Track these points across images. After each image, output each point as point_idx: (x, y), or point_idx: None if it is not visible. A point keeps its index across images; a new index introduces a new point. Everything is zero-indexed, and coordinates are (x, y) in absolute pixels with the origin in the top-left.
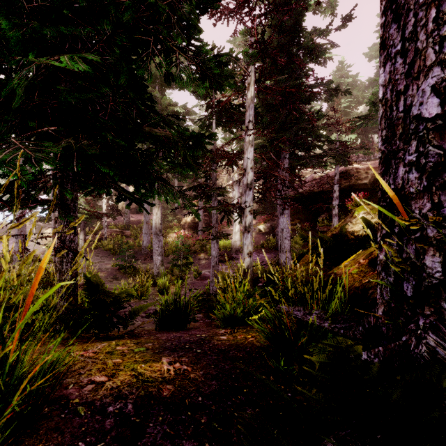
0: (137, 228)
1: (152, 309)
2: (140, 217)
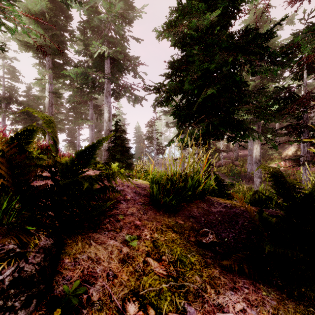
0: (243, 159)
1: None
2: (246, 152)
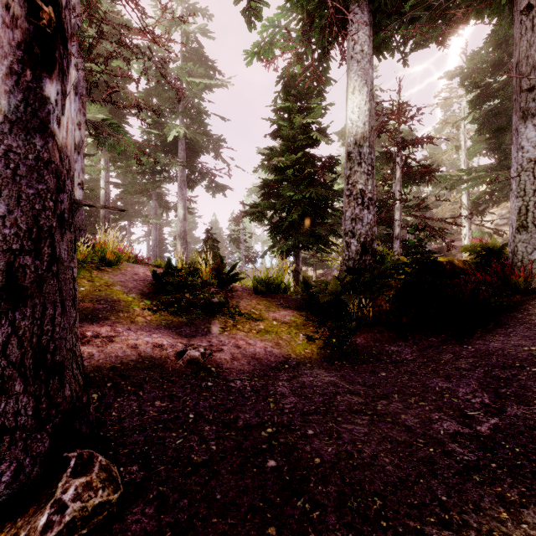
0: None
1: None
2: None
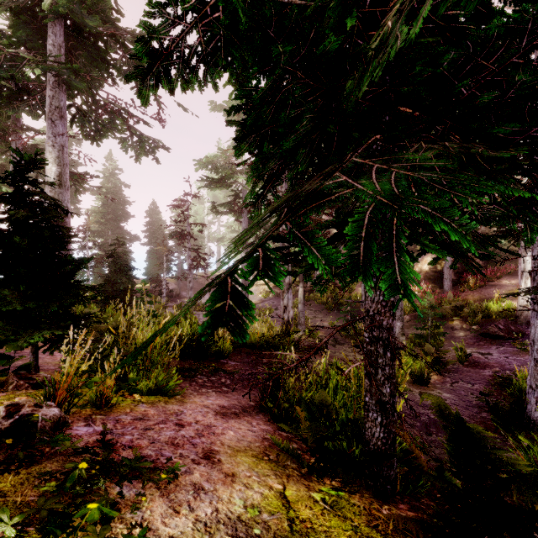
0: None
1: (423, 414)
2: None
